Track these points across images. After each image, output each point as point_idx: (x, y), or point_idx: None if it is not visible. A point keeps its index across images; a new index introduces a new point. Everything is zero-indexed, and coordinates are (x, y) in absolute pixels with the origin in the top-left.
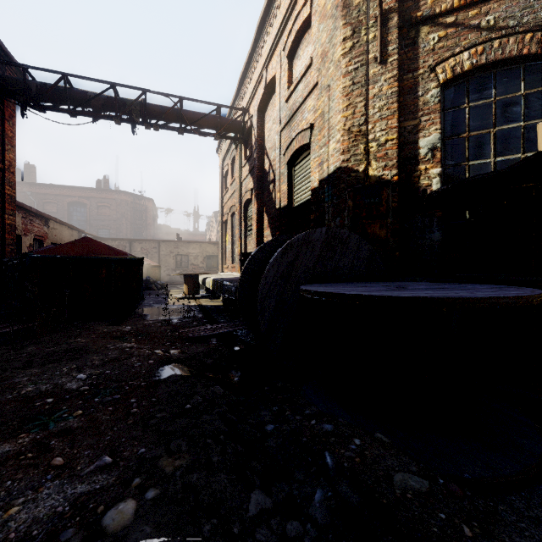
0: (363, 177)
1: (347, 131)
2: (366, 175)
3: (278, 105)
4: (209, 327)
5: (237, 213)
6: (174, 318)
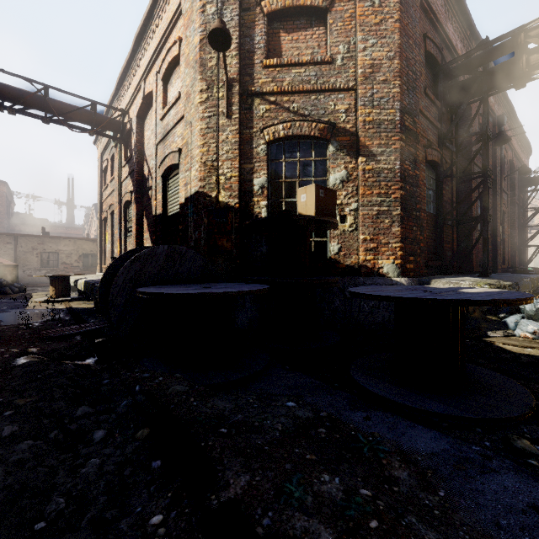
0: (215, 201)
1: (203, 164)
2: (217, 200)
3: (154, 120)
4: (75, 327)
5: (117, 213)
6: (34, 322)
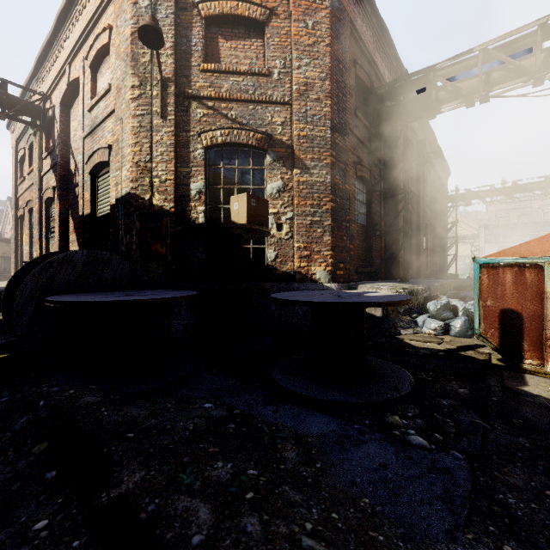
0: (149, 204)
1: (136, 164)
2: (151, 203)
3: (81, 110)
4: None
5: (36, 211)
6: None
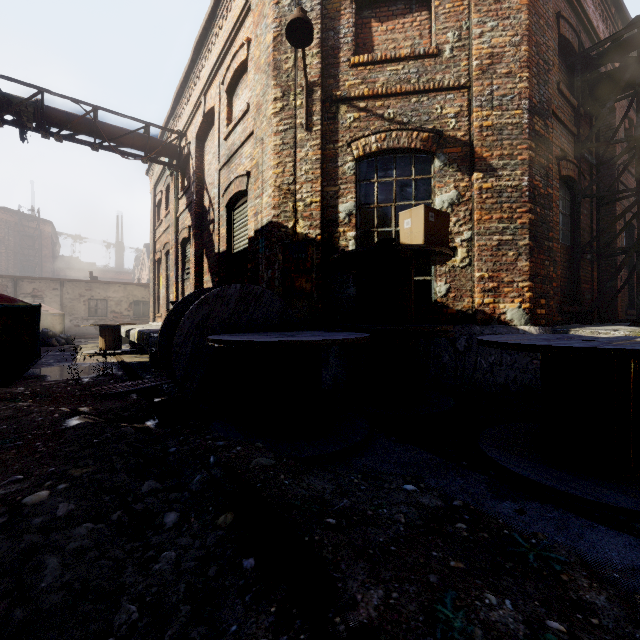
0: (292, 233)
1: (278, 188)
2: (294, 232)
3: (217, 140)
4: (130, 383)
5: (172, 253)
6: (84, 377)
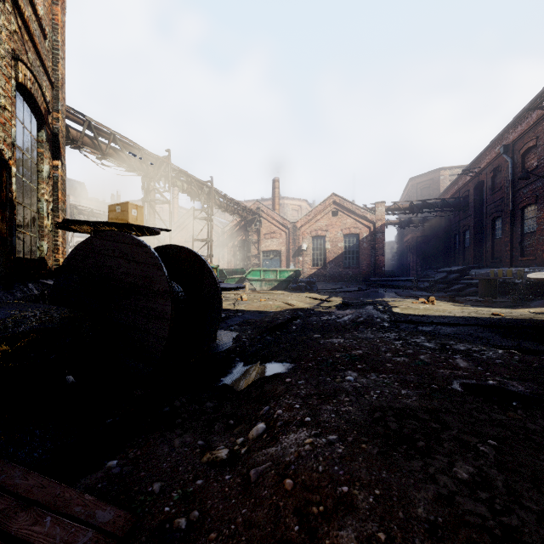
0: None
1: None
2: None
3: None
4: None
5: None
6: None
